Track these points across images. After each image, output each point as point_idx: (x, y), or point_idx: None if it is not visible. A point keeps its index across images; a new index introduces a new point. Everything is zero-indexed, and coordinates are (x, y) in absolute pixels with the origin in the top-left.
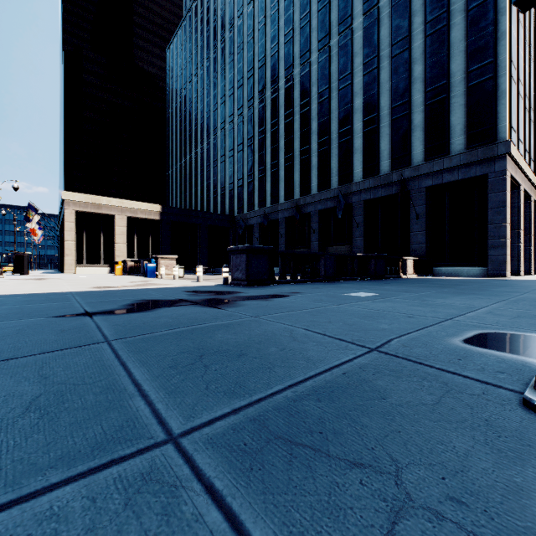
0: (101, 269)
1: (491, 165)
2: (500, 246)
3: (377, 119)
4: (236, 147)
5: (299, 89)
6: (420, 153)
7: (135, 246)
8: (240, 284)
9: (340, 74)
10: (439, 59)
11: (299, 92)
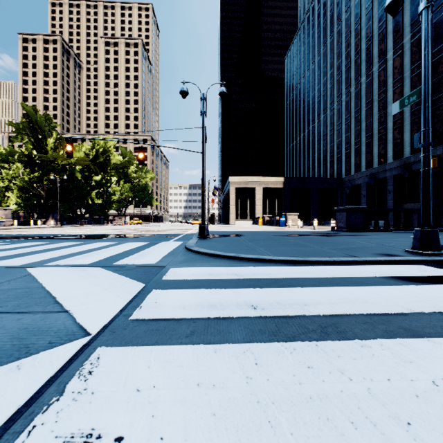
0: (248, 222)
1: None
2: None
3: None
4: (343, 121)
5: (409, 55)
6: None
7: (267, 207)
8: (342, 230)
9: None
10: None
11: (409, 58)
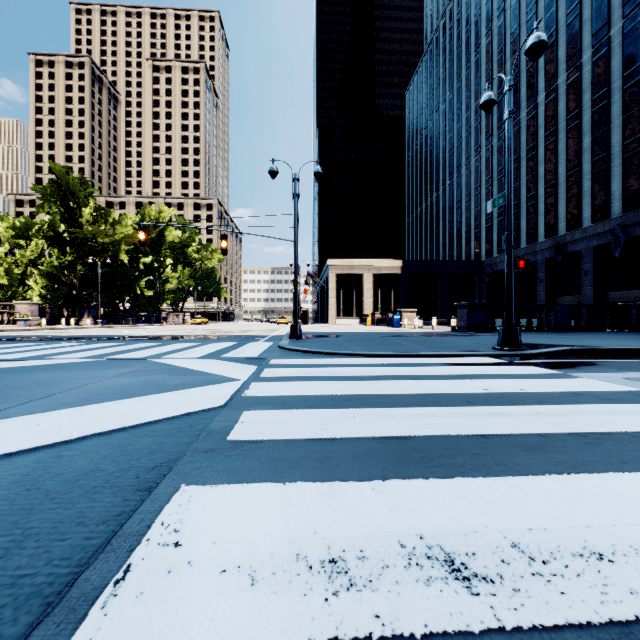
0: (353, 320)
1: None
2: None
3: None
4: (483, 183)
5: (564, 100)
6: None
7: (379, 300)
8: (463, 331)
9: (625, 70)
10: None
11: (564, 104)
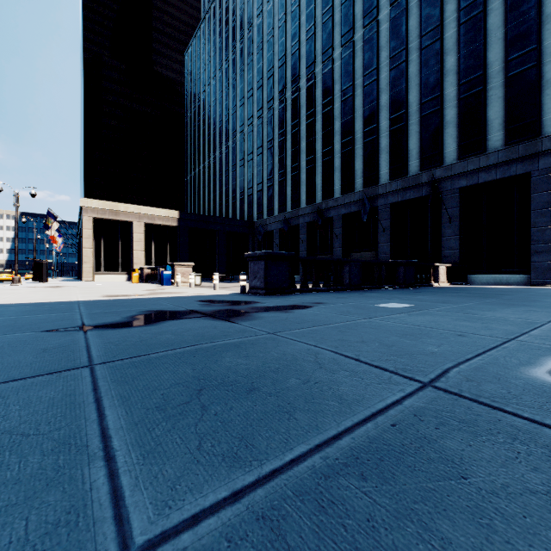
0: (119, 276)
1: (534, 162)
2: (544, 251)
3: (405, 116)
4: (255, 151)
5: (321, 87)
6: (453, 151)
7: (152, 253)
8: (258, 293)
9: (365, 70)
10: (474, 48)
11: (321, 91)
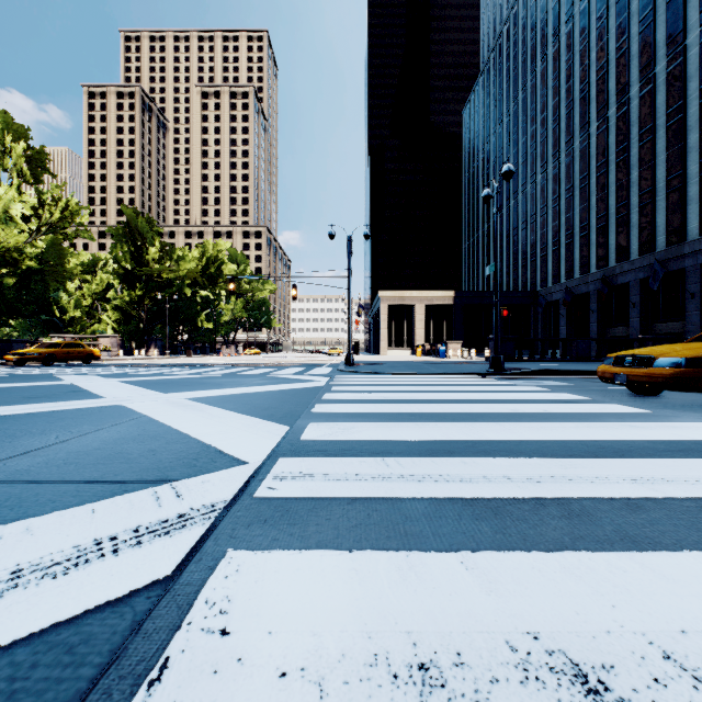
0: (405, 351)
1: None
2: None
3: None
4: (539, 211)
5: (614, 132)
6: None
7: (431, 331)
8: None
9: (667, 108)
10: None
11: (614, 137)
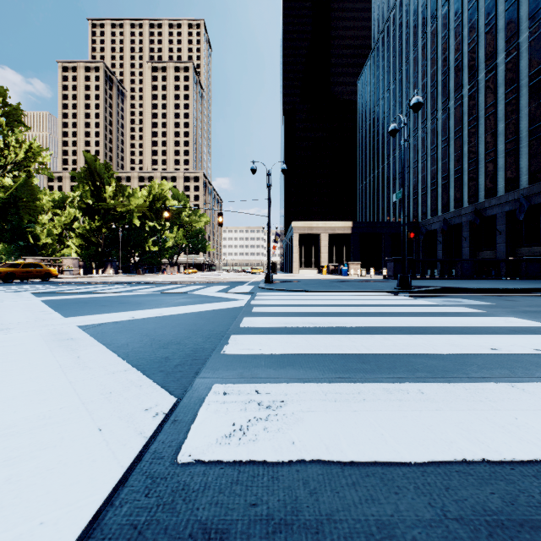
0: (312, 271)
1: None
2: None
3: None
4: (420, 158)
5: (484, 93)
6: None
7: (333, 254)
8: (390, 278)
9: (530, 70)
10: None
11: (484, 96)
